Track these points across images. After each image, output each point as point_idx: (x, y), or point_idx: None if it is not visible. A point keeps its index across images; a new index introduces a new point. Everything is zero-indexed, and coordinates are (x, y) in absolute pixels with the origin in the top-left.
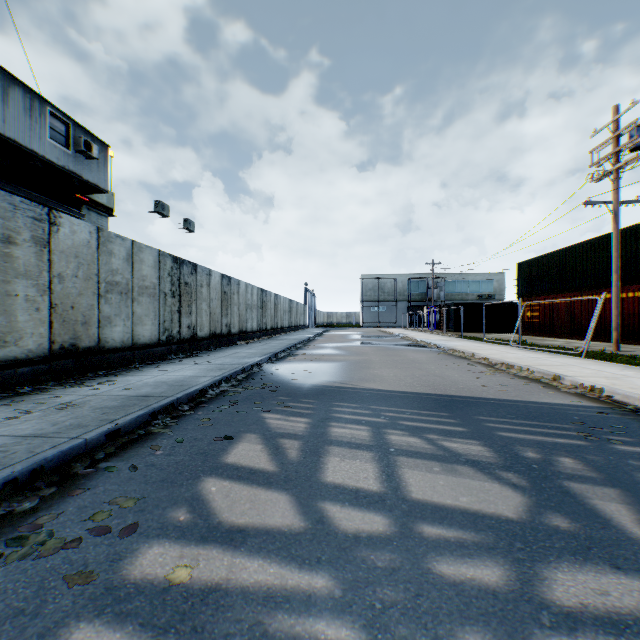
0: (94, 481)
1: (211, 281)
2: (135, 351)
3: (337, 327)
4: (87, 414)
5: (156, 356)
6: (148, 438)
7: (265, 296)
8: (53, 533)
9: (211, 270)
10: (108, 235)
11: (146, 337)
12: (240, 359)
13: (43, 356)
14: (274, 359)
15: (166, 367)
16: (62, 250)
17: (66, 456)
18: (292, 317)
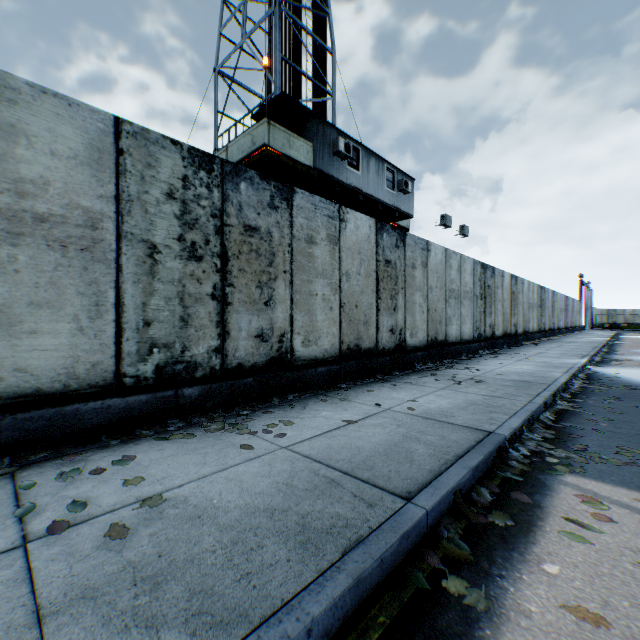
0: (576, 432)
1: (503, 282)
2: (461, 345)
3: (629, 329)
4: (502, 388)
5: (472, 351)
6: (570, 413)
7: (542, 293)
8: (601, 455)
9: (503, 271)
10: (449, 253)
11: (466, 334)
12: (558, 359)
13: (424, 345)
14: (592, 362)
15: (492, 361)
16: (431, 269)
17: (535, 412)
18: (566, 316)
